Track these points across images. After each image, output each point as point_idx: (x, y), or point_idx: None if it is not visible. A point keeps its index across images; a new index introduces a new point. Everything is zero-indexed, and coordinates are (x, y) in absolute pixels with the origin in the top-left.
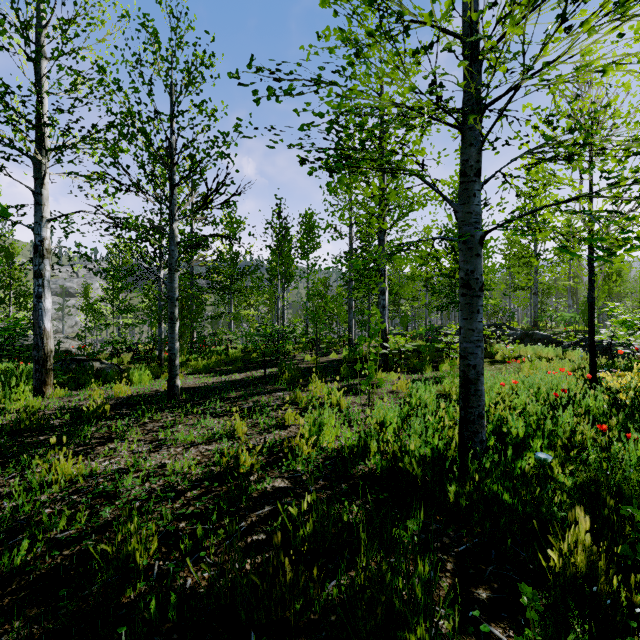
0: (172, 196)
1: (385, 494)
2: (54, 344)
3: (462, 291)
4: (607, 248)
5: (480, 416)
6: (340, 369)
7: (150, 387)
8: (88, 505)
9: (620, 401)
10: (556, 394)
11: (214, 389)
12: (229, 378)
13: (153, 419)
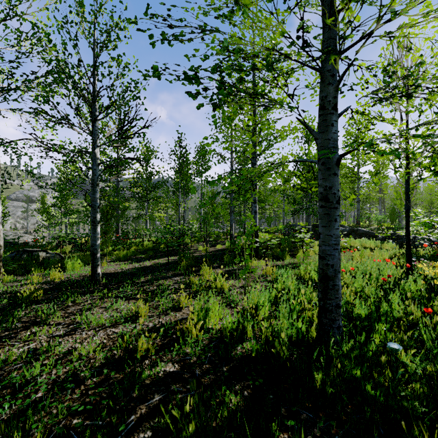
0: (93, 127)
1: (260, 380)
2: (15, 238)
3: (322, 203)
4: (435, 169)
5: (337, 306)
6: (224, 257)
7: (80, 273)
8: None
9: (434, 285)
10: (384, 279)
11: (129, 274)
12: (141, 265)
13: (75, 302)
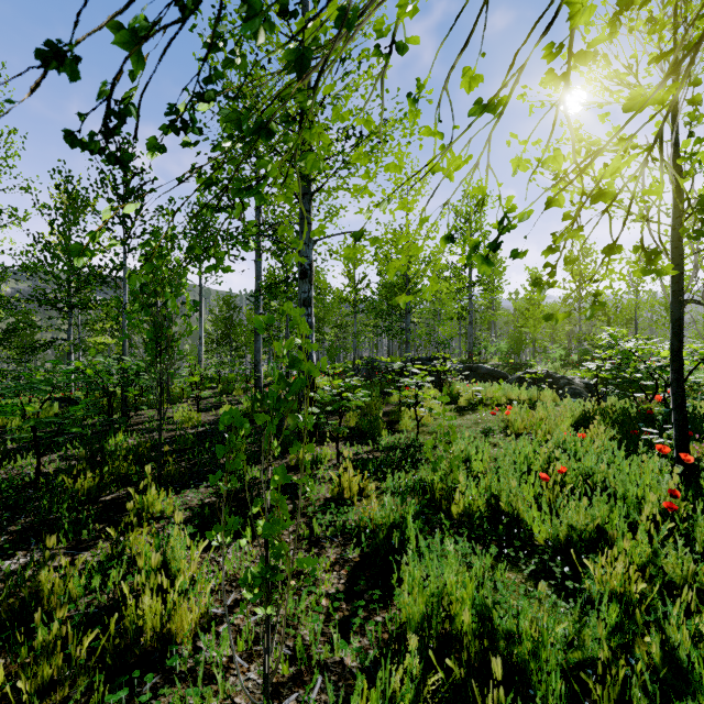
0: None
1: None
2: None
3: None
4: None
5: None
6: None
7: None
8: None
9: None
10: (672, 505)
11: None
12: None
13: None
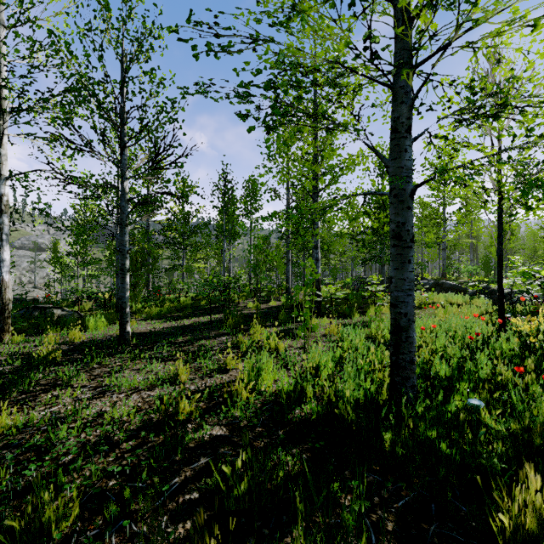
0: (122, 155)
1: (321, 442)
2: (22, 293)
3: (393, 242)
4: (526, 203)
5: (411, 362)
6: (278, 315)
7: (104, 332)
8: (13, 463)
9: (529, 343)
10: (471, 337)
11: (164, 334)
12: (178, 324)
13: (101, 364)
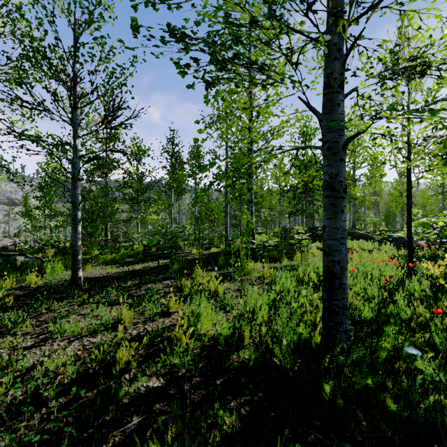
0: (72, 114)
1: (260, 395)
2: None
3: (327, 193)
4: (446, 157)
5: (343, 307)
6: (218, 260)
7: (61, 277)
8: None
9: (439, 285)
10: (386, 279)
11: (115, 278)
12: (130, 268)
13: (50, 309)
